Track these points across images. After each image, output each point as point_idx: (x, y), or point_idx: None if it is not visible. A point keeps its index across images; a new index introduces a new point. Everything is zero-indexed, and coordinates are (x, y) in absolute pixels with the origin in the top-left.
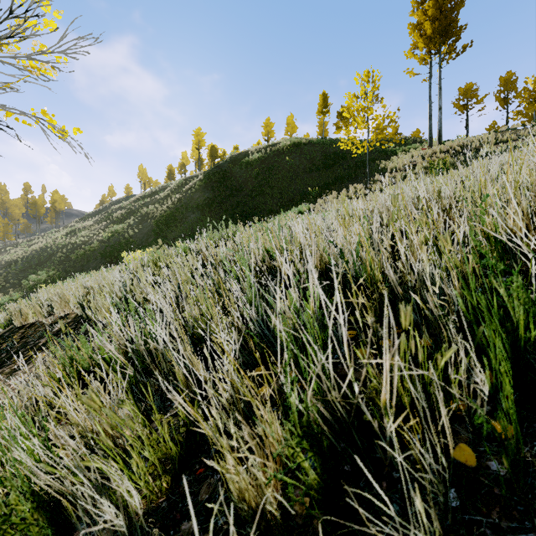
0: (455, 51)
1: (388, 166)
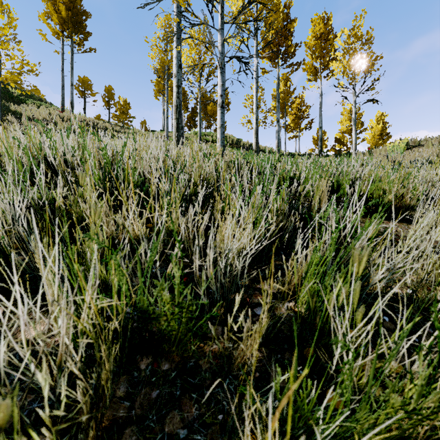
0: (83, 47)
1: (23, 112)
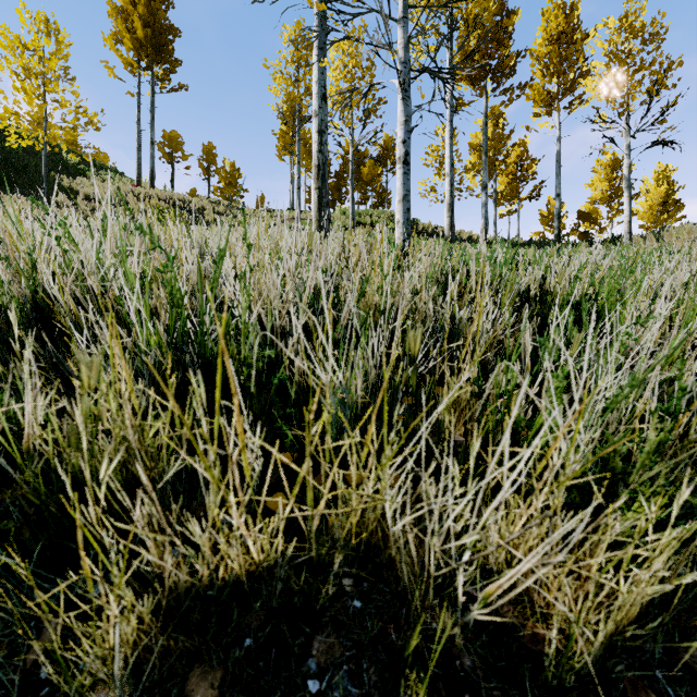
0: (169, 83)
1: (80, 188)
